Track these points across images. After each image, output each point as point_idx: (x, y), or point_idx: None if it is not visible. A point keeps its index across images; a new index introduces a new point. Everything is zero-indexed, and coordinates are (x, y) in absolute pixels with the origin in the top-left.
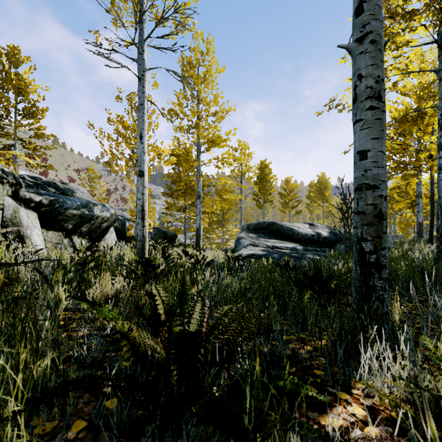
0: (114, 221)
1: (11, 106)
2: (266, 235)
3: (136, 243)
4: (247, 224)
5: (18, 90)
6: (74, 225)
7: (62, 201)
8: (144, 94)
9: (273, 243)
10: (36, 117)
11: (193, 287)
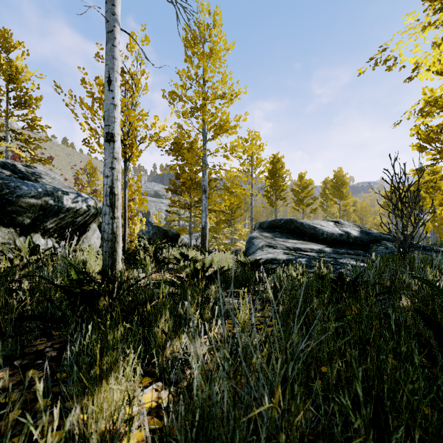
0: (94, 215)
1: (1, 94)
2: (283, 235)
3: (102, 243)
4: (259, 222)
5: (9, 76)
6: (33, 219)
7: (14, 186)
8: (115, 16)
9: (293, 244)
10: (30, 107)
11: (173, 340)
